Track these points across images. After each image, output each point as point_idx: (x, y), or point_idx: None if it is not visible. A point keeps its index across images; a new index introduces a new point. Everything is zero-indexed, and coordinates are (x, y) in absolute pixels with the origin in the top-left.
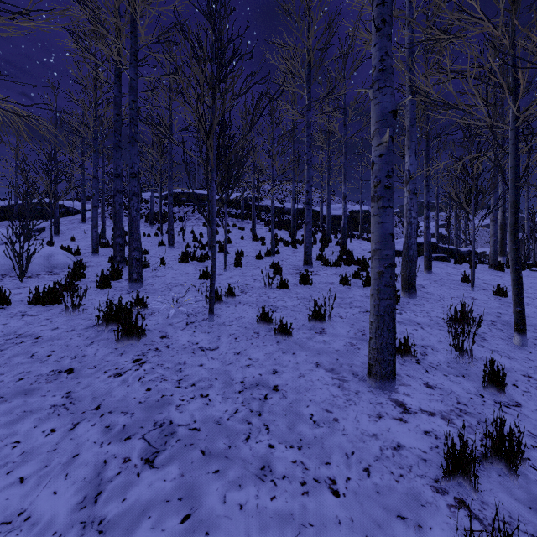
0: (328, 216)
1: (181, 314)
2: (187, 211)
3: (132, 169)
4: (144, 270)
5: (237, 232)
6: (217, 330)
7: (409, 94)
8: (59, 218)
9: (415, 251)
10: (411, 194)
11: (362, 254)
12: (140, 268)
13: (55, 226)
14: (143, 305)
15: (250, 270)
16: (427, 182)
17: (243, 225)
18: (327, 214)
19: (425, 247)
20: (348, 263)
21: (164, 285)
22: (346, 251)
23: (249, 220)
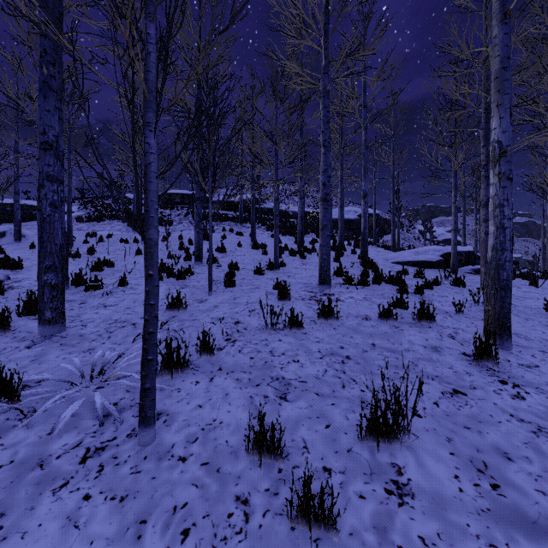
0: (341, 220)
1: (91, 413)
2: (179, 214)
3: (43, 135)
4: (93, 294)
5: (233, 237)
6: (148, 483)
7: (499, 17)
8: (33, 221)
9: (510, 272)
10: (504, 179)
11: (386, 266)
12: (59, 300)
13: (16, 231)
14: (11, 396)
15: (245, 293)
16: (487, 172)
17: (242, 229)
18: (340, 217)
19: (484, 259)
20: (378, 280)
21: (103, 326)
22: (368, 262)
23: (249, 224)
